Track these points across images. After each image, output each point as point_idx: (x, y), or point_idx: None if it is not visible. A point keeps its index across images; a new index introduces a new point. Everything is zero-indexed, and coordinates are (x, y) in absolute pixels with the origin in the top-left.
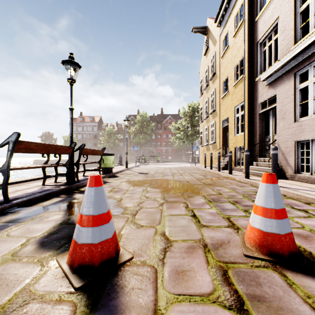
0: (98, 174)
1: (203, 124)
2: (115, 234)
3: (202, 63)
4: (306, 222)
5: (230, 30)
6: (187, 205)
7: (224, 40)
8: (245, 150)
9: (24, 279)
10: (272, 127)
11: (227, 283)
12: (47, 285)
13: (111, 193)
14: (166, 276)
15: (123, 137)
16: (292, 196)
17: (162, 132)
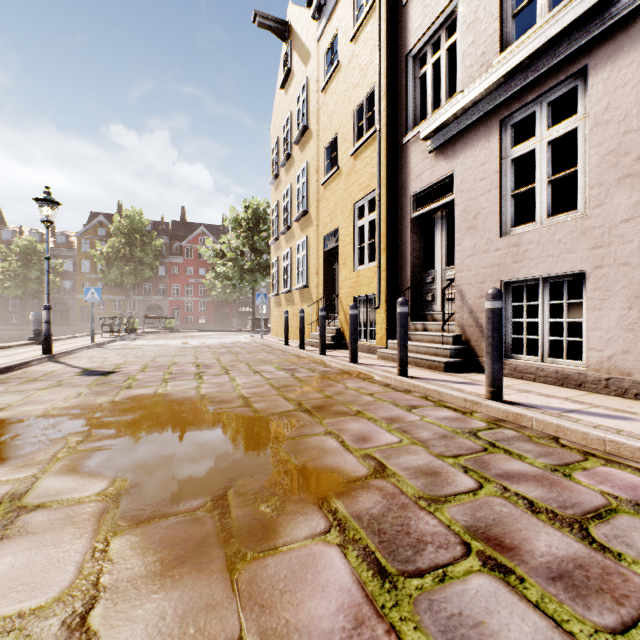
0: None
1: (279, 244)
2: None
3: (277, 107)
4: None
5: (342, 27)
6: None
7: (328, 50)
8: (401, 301)
9: None
10: (441, 250)
11: None
12: None
13: None
14: None
15: (73, 266)
16: (581, 443)
17: (183, 262)
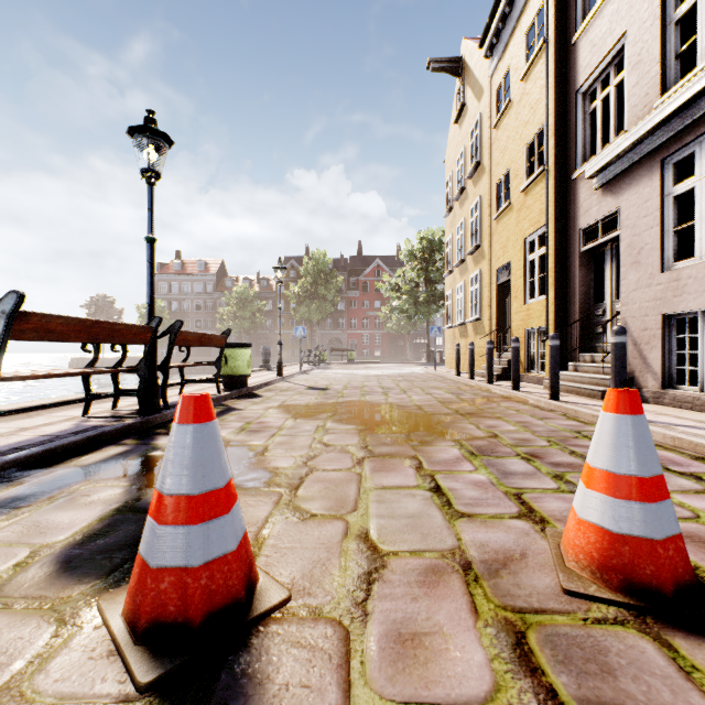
0: (214, 390)
1: (453, 277)
2: (245, 540)
3: (451, 141)
4: (703, 504)
5: (513, 65)
6: (419, 463)
7: (500, 87)
8: (551, 335)
9: (11, 662)
10: (610, 283)
11: (528, 668)
12: (67, 678)
13: (244, 434)
14: (373, 651)
15: (272, 306)
16: (662, 441)
17: (360, 296)
